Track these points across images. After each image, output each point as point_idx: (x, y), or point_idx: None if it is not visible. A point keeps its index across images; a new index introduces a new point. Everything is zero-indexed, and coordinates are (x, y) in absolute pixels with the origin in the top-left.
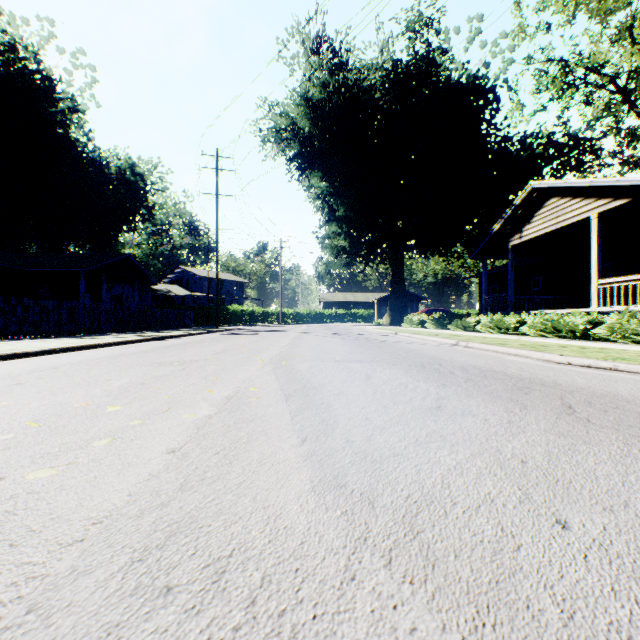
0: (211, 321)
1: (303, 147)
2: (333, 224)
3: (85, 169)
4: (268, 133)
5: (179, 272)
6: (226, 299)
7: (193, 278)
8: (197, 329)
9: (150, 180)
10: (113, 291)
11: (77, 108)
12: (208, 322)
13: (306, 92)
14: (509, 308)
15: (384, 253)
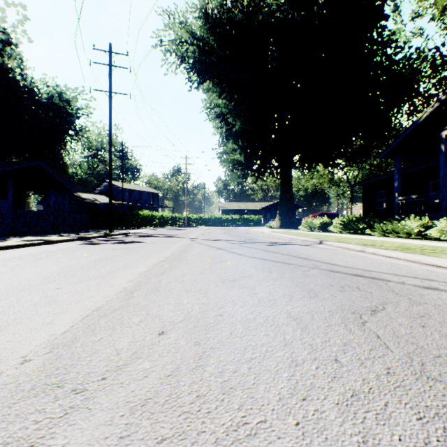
0: (124, 224)
1: (201, 51)
2: (230, 141)
3: (20, 96)
4: (169, 47)
5: (106, 185)
6: (144, 207)
7: (116, 189)
8: (77, 234)
9: (76, 106)
10: (48, 200)
11: (11, 42)
12: (121, 225)
13: (205, 3)
14: (442, 209)
15: (273, 167)
